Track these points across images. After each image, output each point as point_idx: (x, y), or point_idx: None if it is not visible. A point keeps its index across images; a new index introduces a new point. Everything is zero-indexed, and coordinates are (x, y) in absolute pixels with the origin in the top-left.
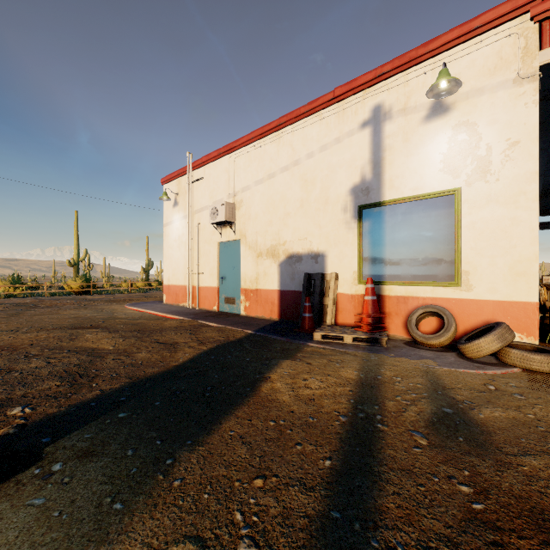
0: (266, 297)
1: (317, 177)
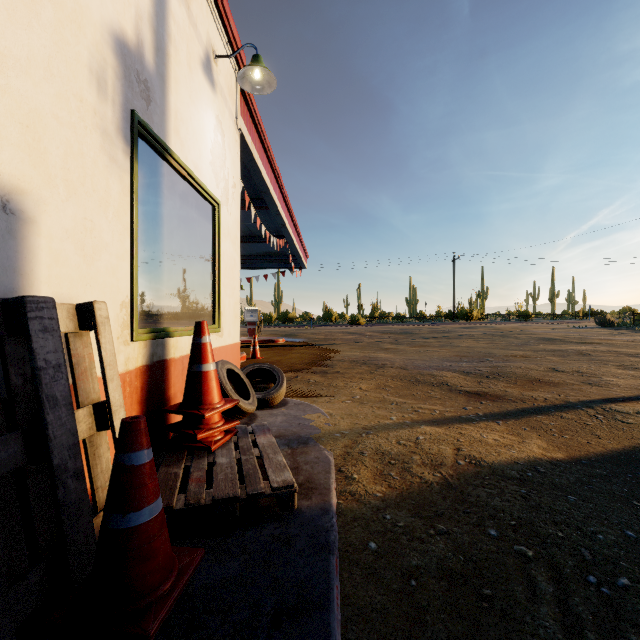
0: None
1: None
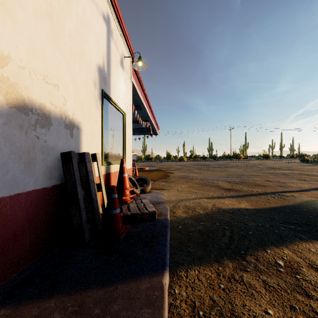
0: None
1: (73, 4)
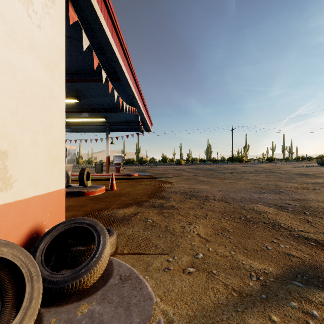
0: None
1: None
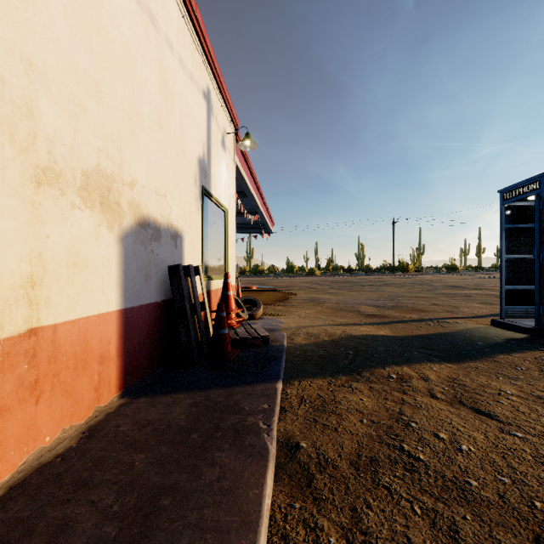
0: (83, 348)
1: (177, 99)
